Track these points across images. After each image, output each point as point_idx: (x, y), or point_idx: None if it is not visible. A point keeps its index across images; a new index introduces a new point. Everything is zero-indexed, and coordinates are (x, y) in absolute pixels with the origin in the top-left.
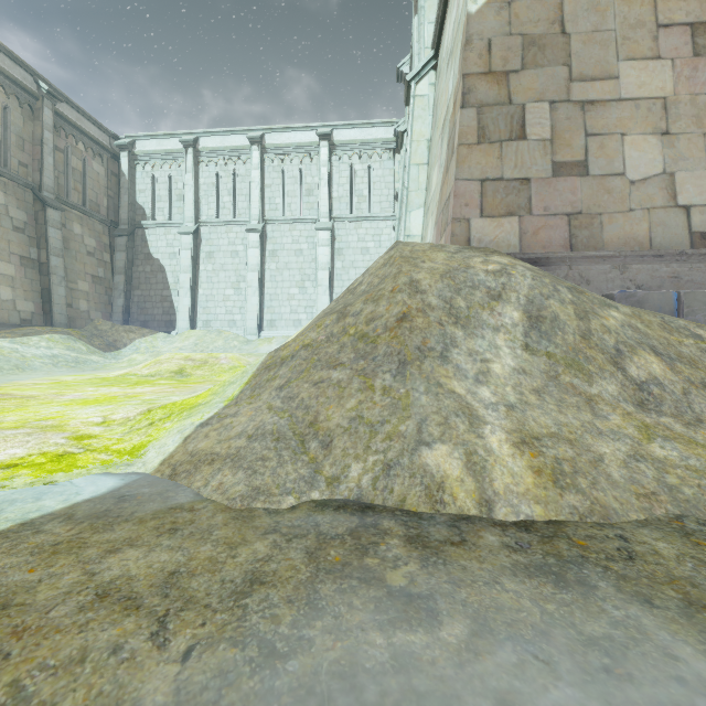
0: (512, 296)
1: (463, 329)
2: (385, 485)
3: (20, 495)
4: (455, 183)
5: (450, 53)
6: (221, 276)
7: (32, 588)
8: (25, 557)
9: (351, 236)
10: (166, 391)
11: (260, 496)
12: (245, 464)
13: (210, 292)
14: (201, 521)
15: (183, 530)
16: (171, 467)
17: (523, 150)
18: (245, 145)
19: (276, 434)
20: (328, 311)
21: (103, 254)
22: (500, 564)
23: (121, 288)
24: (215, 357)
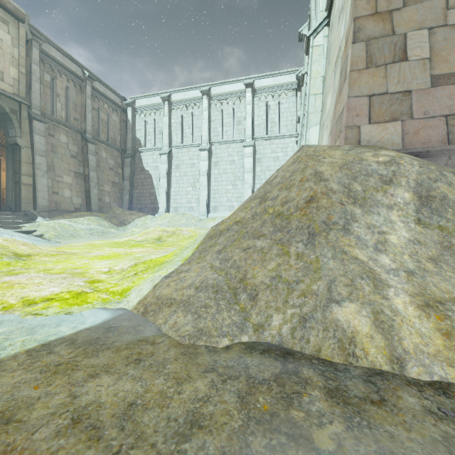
0: (402, 181)
1: (361, 208)
2: (302, 335)
3: (48, 321)
4: (347, 100)
5: (341, 8)
6: (184, 179)
7: (31, 405)
8: (36, 374)
9: (266, 149)
10: (149, 251)
11: (203, 336)
12: (193, 309)
13: (177, 190)
14: (158, 354)
15: (145, 361)
16: (144, 306)
17: (405, 69)
18: (198, 96)
19: (215, 286)
20: (252, 197)
21: (117, 169)
22: (429, 435)
23: (128, 188)
24: (180, 230)
